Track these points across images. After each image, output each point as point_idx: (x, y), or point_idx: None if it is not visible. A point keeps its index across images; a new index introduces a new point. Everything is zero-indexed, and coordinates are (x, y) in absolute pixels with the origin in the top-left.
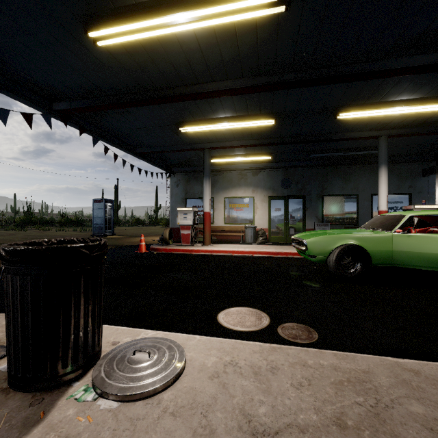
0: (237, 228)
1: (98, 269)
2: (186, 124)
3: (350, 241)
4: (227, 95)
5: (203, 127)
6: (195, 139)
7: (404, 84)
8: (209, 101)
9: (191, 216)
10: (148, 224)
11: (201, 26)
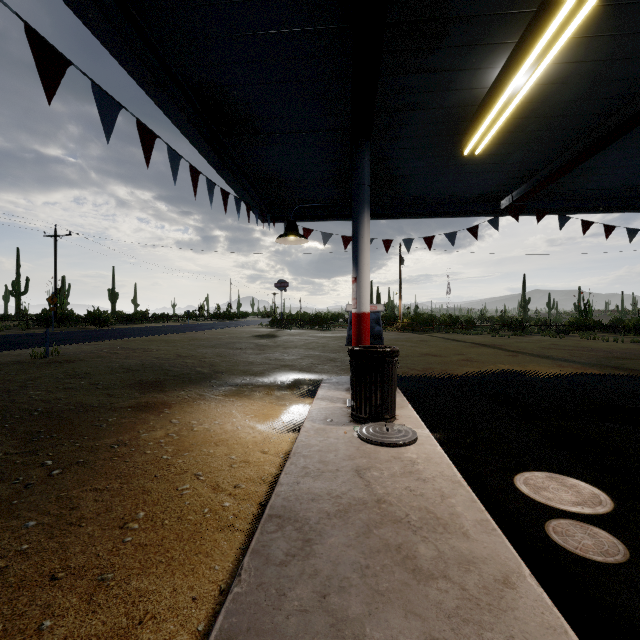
0: None
1: (379, 366)
2: None
3: None
4: None
5: None
6: None
7: None
8: None
9: None
10: None
11: (542, 69)
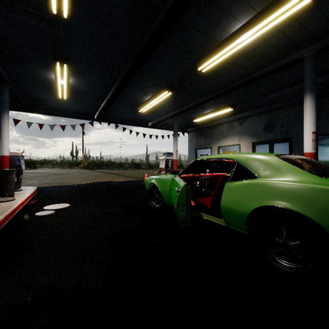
0: None
1: (2, 176)
2: (140, 108)
3: (154, 181)
4: (120, 93)
5: (145, 107)
6: (163, 112)
7: (205, 24)
8: (128, 96)
9: (164, 162)
10: None
11: (65, 82)
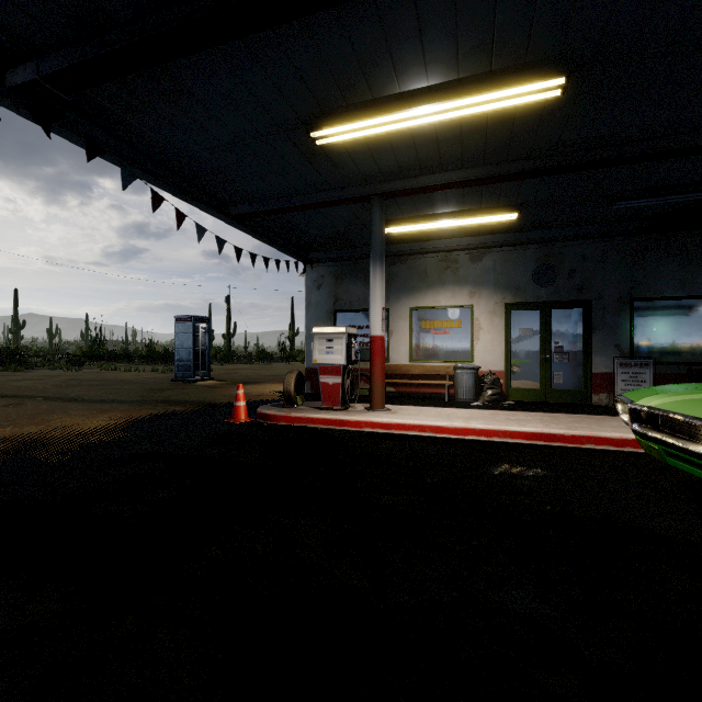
0: (437, 369)
1: None
2: (327, 119)
3: None
4: None
5: (369, 124)
6: (350, 175)
7: None
8: (384, 22)
9: (343, 345)
10: (279, 359)
11: None
